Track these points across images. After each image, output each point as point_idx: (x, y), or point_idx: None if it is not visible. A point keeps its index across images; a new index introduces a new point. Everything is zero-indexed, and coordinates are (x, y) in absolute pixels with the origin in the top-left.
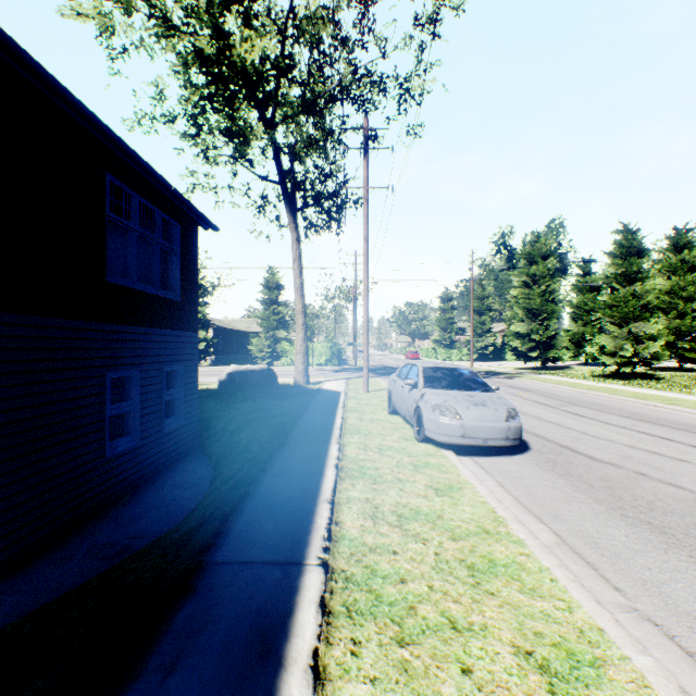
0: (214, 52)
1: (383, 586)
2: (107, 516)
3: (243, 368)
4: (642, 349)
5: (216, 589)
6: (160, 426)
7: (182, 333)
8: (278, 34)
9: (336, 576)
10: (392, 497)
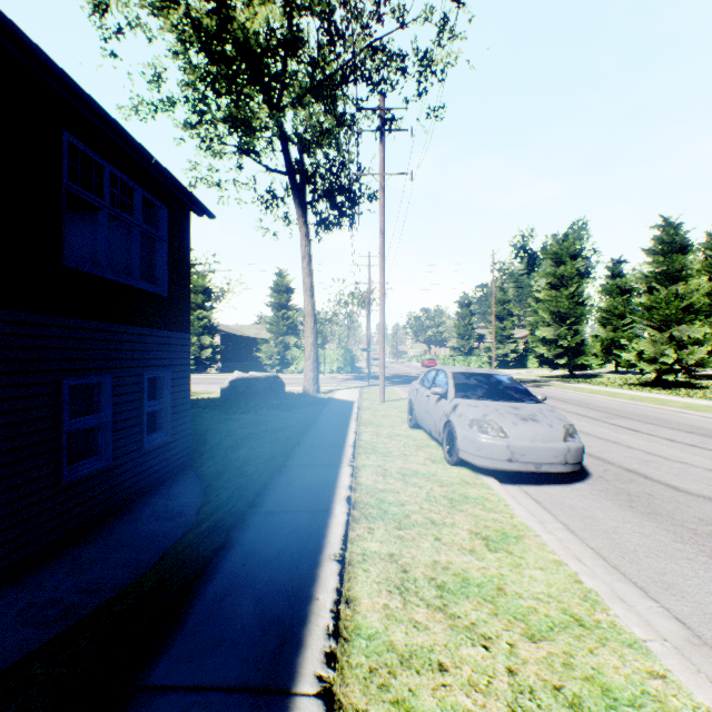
0: (214, 25)
1: None
2: (61, 557)
3: (247, 375)
4: (685, 355)
5: None
6: (140, 443)
7: (169, 333)
8: (285, 5)
9: None
10: (425, 552)
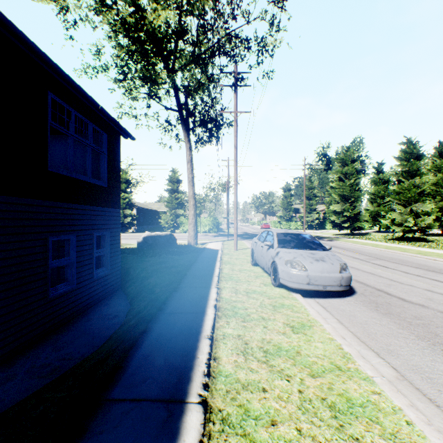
0: (133, 21)
1: (256, 429)
2: (48, 341)
3: (153, 233)
4: (420, 221)
5: (105, 432)
6: (91, 274)
7: (108, 209)
8: (177, 9)
9: (214, 417)
10: (258, 334)
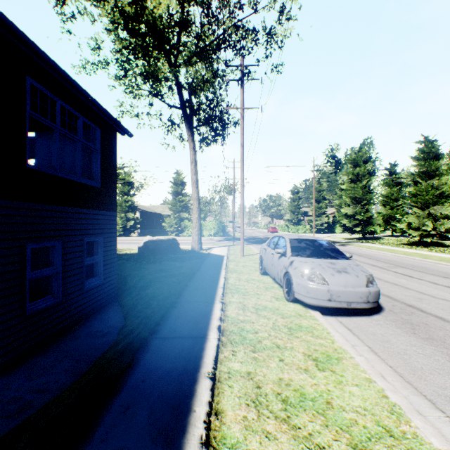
0: (133, 11)
1: None
2: (24, 365)
3: (155, 238)
4: (439, 225)
5: None
6: (81, 285)
7: (102, 212)
8: None
9: None
10: (273, 371)
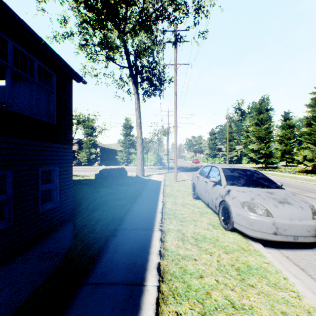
0: None
1: None
2: None
3: (108, 167)
4: None
5: None
6: (36, 209)
7: (57, 145)
8: None
9: None
10: None
